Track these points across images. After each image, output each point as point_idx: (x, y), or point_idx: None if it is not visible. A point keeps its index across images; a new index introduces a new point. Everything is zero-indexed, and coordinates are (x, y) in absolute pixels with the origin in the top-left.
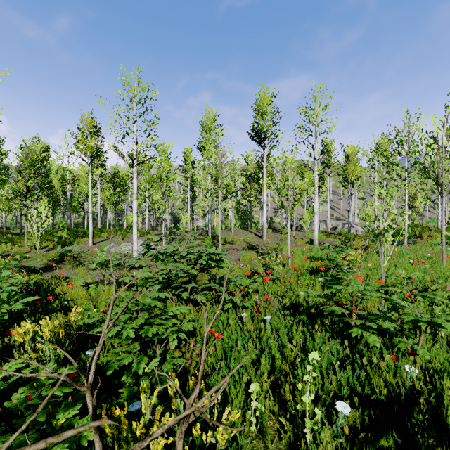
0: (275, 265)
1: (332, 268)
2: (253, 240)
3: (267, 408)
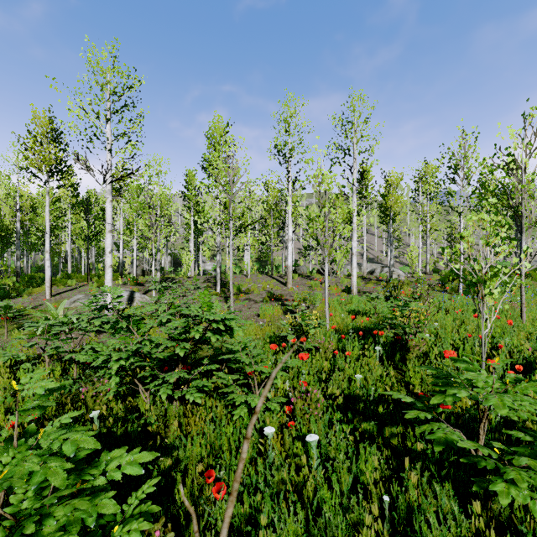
0: (312, 328)
1: (383, 327)
2: (275, 288)
3: None
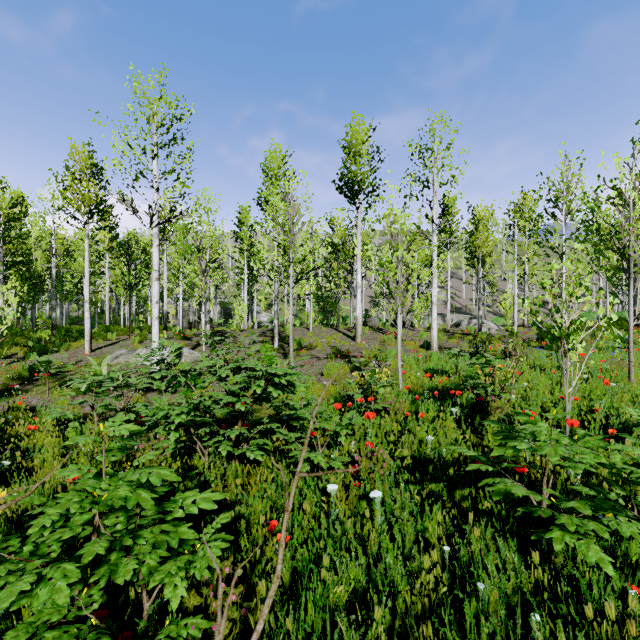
0: (382, 387)
1: (465, 387)
2: (342, 342)
3: None
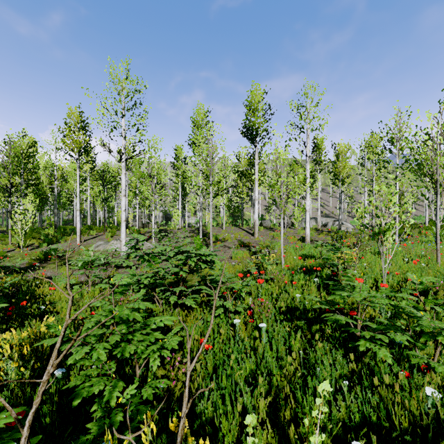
0: (269, 265)
1: (326, 266)
2: (245, 237)
3: (265, 440)
